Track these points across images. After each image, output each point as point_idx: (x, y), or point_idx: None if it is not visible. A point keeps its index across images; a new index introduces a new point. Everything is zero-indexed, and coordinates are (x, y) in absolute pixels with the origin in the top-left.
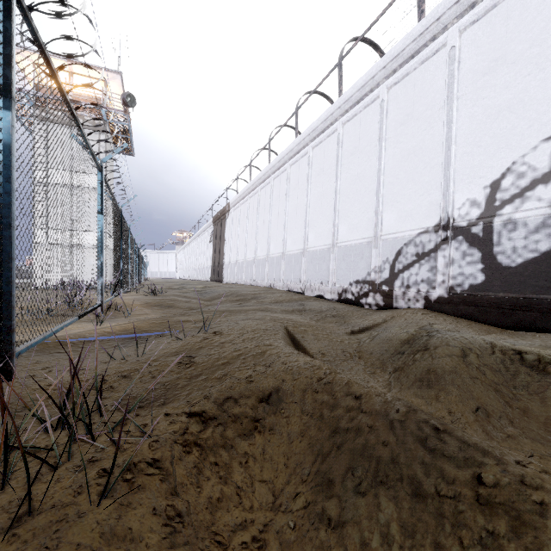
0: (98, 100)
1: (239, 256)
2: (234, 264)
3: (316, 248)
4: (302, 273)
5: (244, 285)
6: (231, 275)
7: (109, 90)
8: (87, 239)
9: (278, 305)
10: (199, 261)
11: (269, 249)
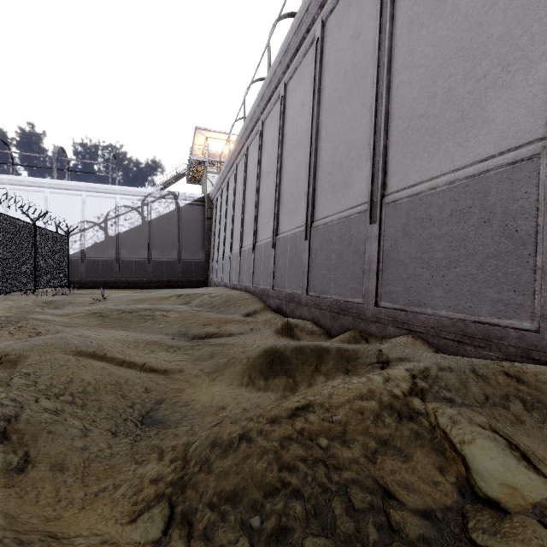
0: None
1: None
2: None
3: None
4: None
5: None
6: None
7: None
8: None
9: None
10: None
11: None
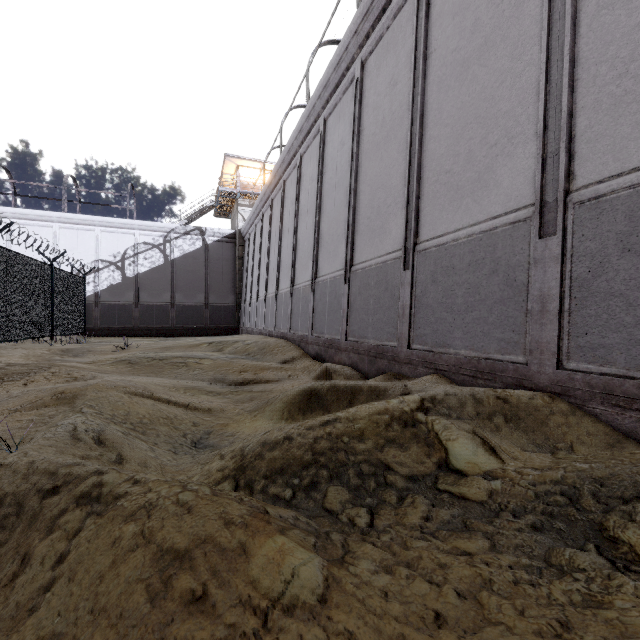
0: None
1: None
2: None
3: None
4: None
5: None
6: None
7: None
8: None
9: None
10: None
11: None
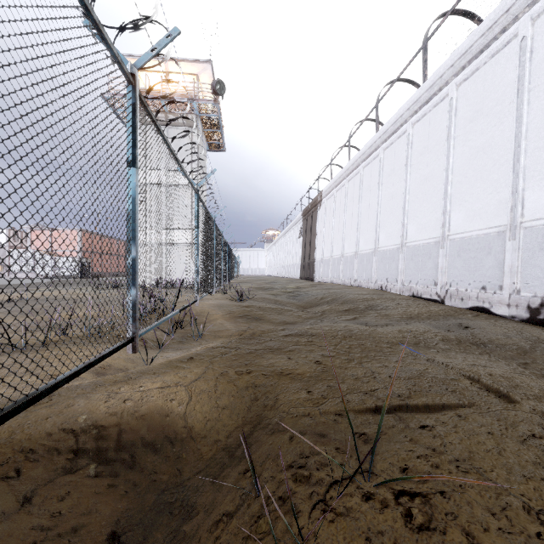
0: (191, 95)
1: (334, 252)
2: (328, 261)
3: (469, 233)
4: (440, 272)
5: (343, 285)
6: (324, 273)
7: (201, 85)
8: (181, 237)
9: (419, 324)
10: (287, 258)
11: (378, 240)
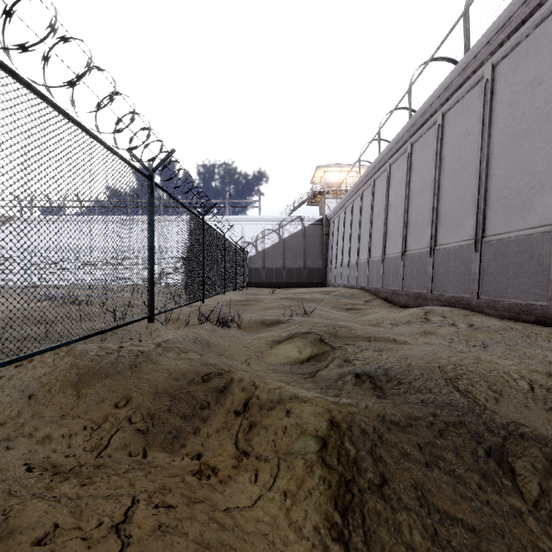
0: None
1: None
2: None
3: None
4: None
5: None
6: None
7: None
8: None
9: None
10: None
11: None
